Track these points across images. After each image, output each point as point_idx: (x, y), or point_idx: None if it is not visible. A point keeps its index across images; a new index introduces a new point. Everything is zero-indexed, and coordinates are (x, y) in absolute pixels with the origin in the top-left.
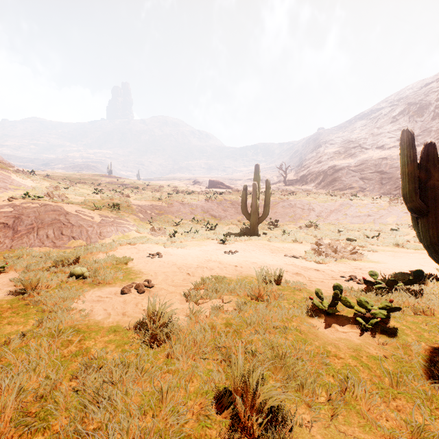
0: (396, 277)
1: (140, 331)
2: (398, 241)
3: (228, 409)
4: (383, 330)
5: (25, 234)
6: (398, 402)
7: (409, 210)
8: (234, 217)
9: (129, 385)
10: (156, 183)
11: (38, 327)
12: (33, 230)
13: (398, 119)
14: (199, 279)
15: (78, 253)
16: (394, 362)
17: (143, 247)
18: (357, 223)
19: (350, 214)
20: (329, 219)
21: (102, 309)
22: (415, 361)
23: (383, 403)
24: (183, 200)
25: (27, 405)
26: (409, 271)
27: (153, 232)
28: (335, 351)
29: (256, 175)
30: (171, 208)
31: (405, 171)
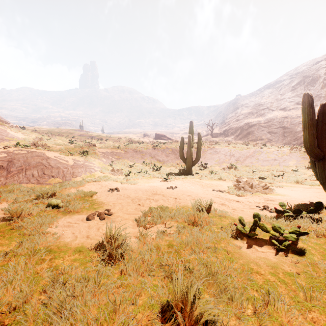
0: (299, 207)
1: (100, 251)
2: (298, 179)
3: (170, 321)
4: (293, 251)
5: (16, 174)
6: (313, 315)
7: (309, 156)
8: (174, 161)
9: (88, 300)
10: (115, 136)
11: (19, 248)
12: (22, 171)
13: (296, 88)
14: (147, 208)
15: (55, 188)
16: (306, 278)
17: (105, 183)
18: (266, 165)
19: (261, 159)
20: (245, 163)
21: (71, 233)
22: (323, 277)
23: (300, 315)
24: (136, 148)
25: (1, 318)
26: (309, 202)
27: (113, 172)
28: (256, 268)
29: (190, 129)
30: (126, 154)
31: (305, 125)
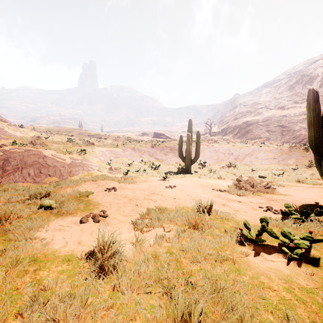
0: (305, 208)
1: (91, 261)
2: (299, 178)
3: None
4: (306, 259)
5: (12, 173)
6: None
7: (314, 154)
8: (172, 160)
9: None
10: (114, 134)
11: (1, 256)
12: (18, 170)
13: (294, 87)
14: (145, 209)
15: (49, 188)
16: None
17: (102, 182)
18: (266, 164)
19: (260, 157)
20: (244, 161)
21: (61, 238)
22: None
23: None
24: (134, 147)
25: None
26: (313, 203)
27: (111, 171)
28: (268, 282)
29: (189, 127)
30: (125, 152)
31: (311, 122)
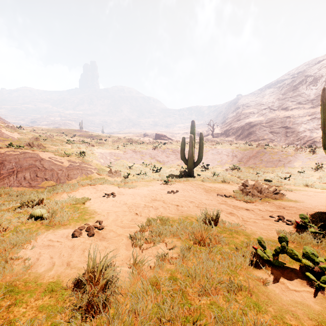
0: (321, 218)
1: (78, 293)
2: (308, 182)
3: None
4: None
5: (6, 177)
6: None
7: None
8: (174, 162)
9: None
10: (115, 136)
11: None
12: (13, 173)
13: (297, 88)
14: (145, 219)
15: (42, 195)
16: None
17: (100, 187)
18: (271, 166)
19: (264, 159)
20: (248, 164)
21: (48, 257)
22: None
23: None
24: (135, 149)
25: None
26: None
27: (111, 175)
28: (296, 325)
29: (192, 129)
30: (126, 155)
31: (325, 124)
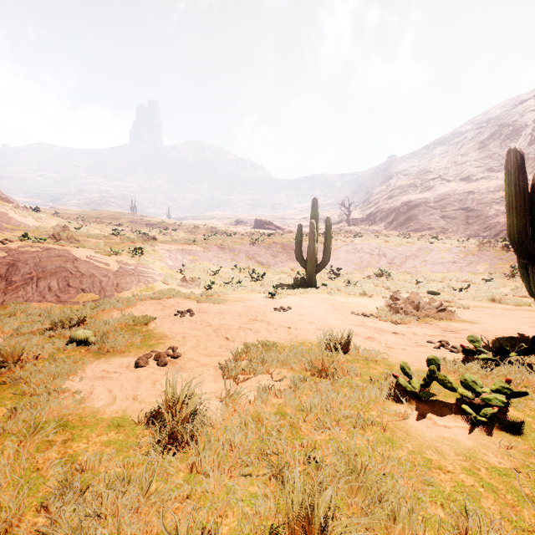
0: (502, 343)
1: (154, 427)
2: (495, 295)
3: None
4: (501, 424)
5: (22, 286)
6: None
7: (517, 255)
8: (286, 265)
9: (125, 529)
10: (189, 223)
11: (10, 419)
12: (32, 281)
13: (486, 144)
14: (241, 346)
15: (83, 311)
16: (530, 480)
17: (170, 302)
18: (440, 271)
19: (430, 260)
20: (404, 267)
21: (106, 390)
22: None
23: None
24: (223, 243)
25: None
26: (516, 335)
27: (185, 284)
28: (438, 460)
29: (313, 211)
30: (207, 253)
31: (512, 204)
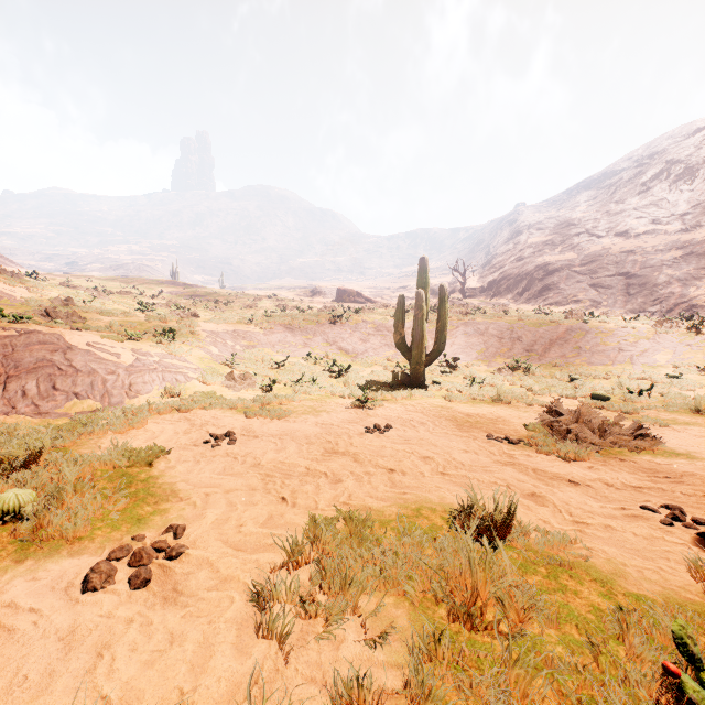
0: None
1: None
2: (700, 403)
3: None
4: None
5: None
6: None
7: None
8: (380, 353)
9: None
10: (249, 294)
11: None
12: None
13: (650, 188)
14: (305, 518)
15: (36, 445)
16: None
17: (203, 417)
18: (601, 363)
19: (586, 347)
20: (549, 357)
21: None
22: None
23: None
24: (291, 323)
25: None
26: None
27: (232, 384)
28: None
29: (421, 277)
30: (269, 336)
31: None
